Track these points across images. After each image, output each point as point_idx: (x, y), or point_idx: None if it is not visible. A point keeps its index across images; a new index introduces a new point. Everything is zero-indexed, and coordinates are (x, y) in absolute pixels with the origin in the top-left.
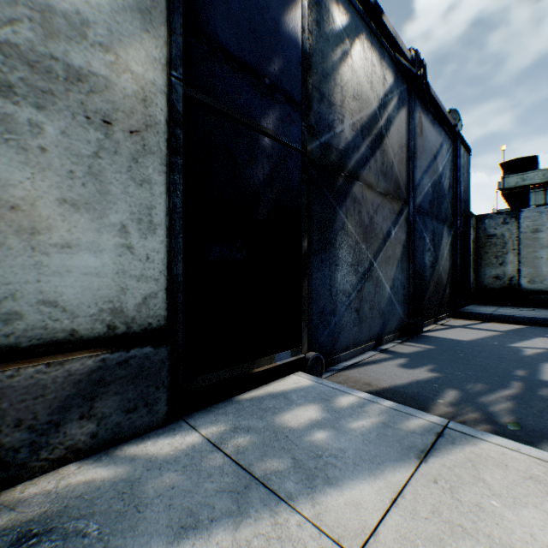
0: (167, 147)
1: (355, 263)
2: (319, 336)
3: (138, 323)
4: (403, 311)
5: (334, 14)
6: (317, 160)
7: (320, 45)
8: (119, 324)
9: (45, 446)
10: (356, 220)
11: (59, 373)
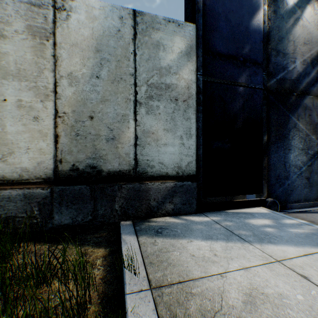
0: (196, 103)
1: (305, 148)
2: (275, 190)
3: (186, 172)
4: None
5: (287, 0)
6: (274, 90)
7: (276, 23)
8: (180, 172)
9: (160, 208)
10: (306, 121)
11: (163, 186)
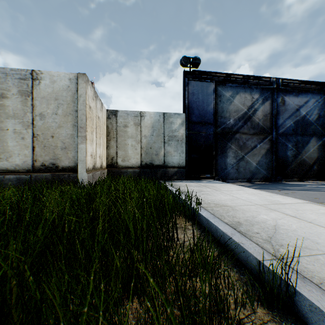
0: (185, 141)
1: (235, 156)
2: (220, 174)
3: (181, 165)
4: (267, 172)
5: (226, 95)
6: (220, 132)
7: (221, 105)
8: (179, 165)
9: (172, 177)
10: (236, 144)
11: (173, 170)
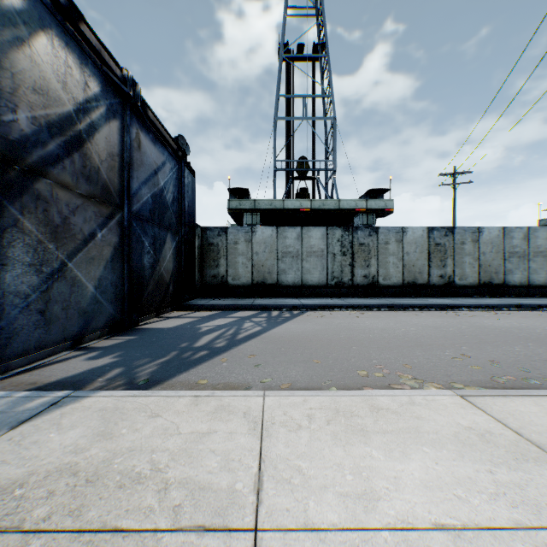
0: None
1: (39, 263)
2: None
3: None
4: (116, 308)
5: None
6: None
7: None
8: None
9: None
10: (41, 218)
11: None
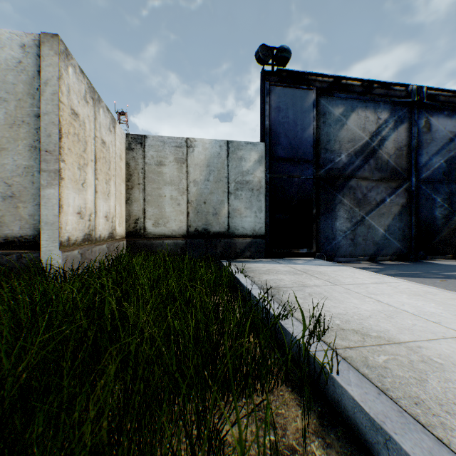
0: (265, 191)
1: (349, 217)
2: (325, 247)
3: (258, 233)
4: (402, 245)
5: (334, 112)
6: (324, 177)
7: (325, 130)
8: (254, 233)
9: (242, 254)
10: (351, 197)
11: (244, 241)
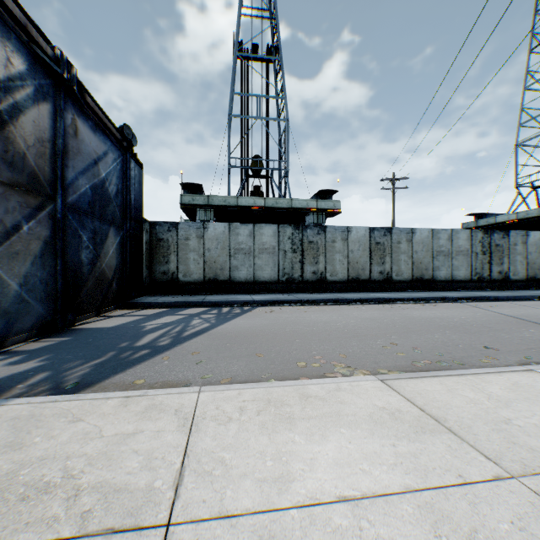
0: None
1: None
2: None
3: None
4: (47, 308)
5: None
6: None
7: None
8: None
9: None
10: None
11: None
